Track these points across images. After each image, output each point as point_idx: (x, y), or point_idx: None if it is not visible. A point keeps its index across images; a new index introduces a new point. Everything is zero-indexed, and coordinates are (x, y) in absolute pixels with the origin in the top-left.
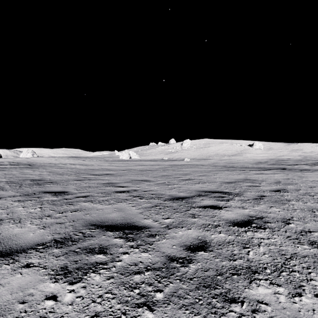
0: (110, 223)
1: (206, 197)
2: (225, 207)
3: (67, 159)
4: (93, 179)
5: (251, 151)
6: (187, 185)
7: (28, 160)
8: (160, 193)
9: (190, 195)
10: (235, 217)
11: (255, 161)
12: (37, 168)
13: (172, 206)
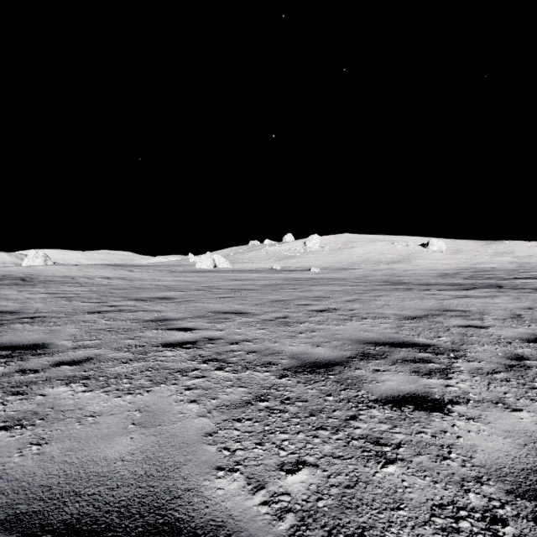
0: (83, 508)
1: (385, 362)
2: (455, 404)
3: (102, 268)
4: (129, 310)
5: (425, 254)
6: (326, 323)
7: (27, 271)
8: (269, 349)
9: (341, 355)
10: (517, 455)
11: (436, 272)
12: (31, 286)
13: (305, 401)
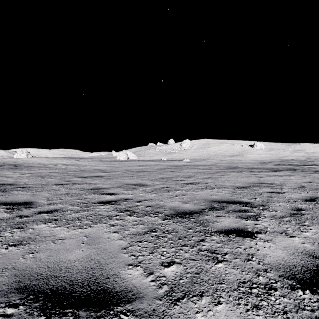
0: (59, 283)
1: (223, 212)
2: (259, 234)
3: (61, 159)
4: (78, 183)
5: (252, 151)
6: (191, 191)
7: (17, 161)
8: (158, 205)
9: (198, 208)
10: (287, 258)
11: (258, 161)
12: (20, 170)
13: (176, 232)
